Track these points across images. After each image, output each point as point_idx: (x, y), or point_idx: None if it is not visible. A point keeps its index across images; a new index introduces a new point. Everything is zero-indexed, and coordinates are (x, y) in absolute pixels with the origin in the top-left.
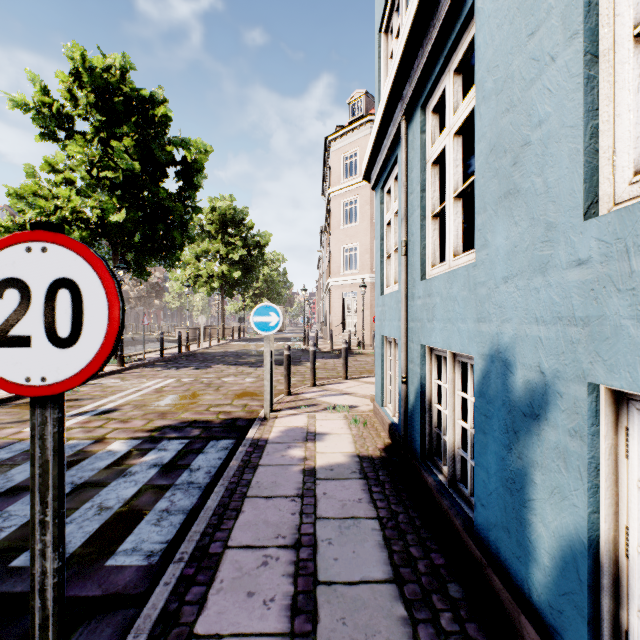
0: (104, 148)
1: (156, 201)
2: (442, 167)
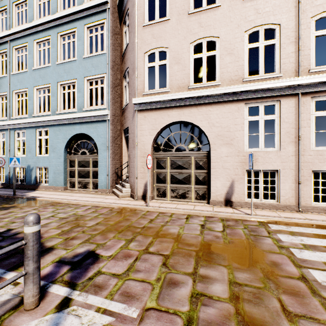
0: None
1: None
2: (18, 140)
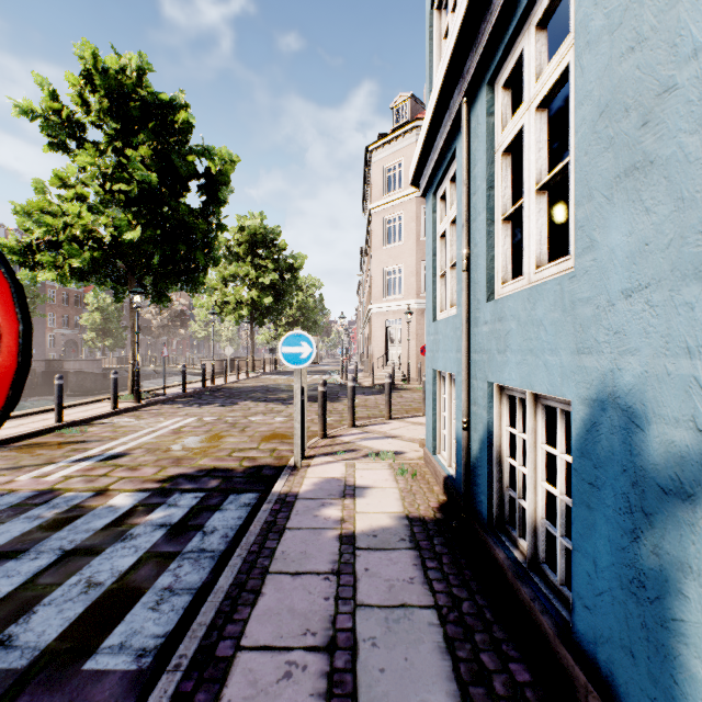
0: (118, 158)
1: (176, 218)
2: (515, 158)
